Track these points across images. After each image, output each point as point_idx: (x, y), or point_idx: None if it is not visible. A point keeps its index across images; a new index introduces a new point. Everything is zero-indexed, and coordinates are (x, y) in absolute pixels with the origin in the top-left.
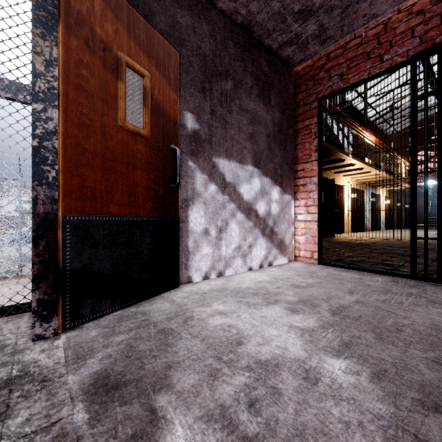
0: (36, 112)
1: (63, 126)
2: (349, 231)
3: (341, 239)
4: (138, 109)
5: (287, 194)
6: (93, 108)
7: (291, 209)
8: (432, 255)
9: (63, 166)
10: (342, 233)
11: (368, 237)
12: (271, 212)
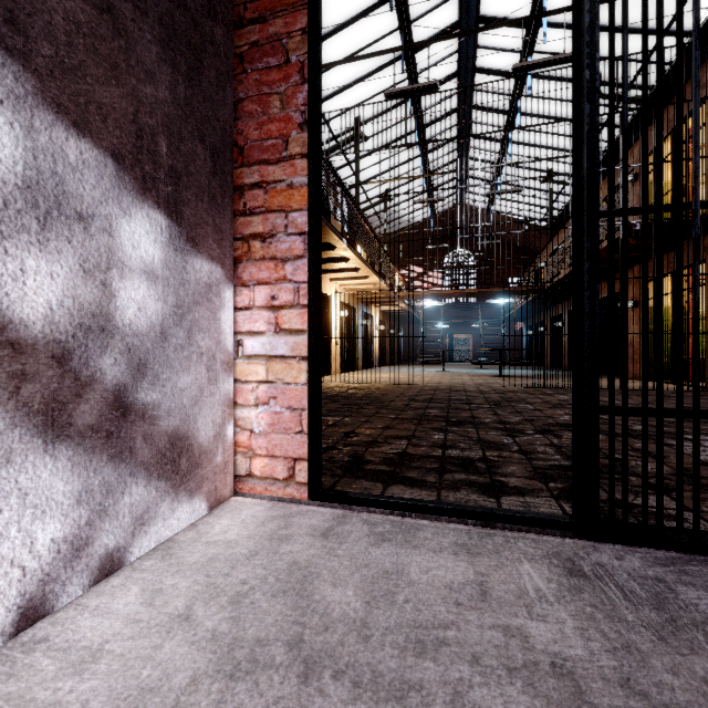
0: None
1: None
2: (337, 370)
3: (333, 389)
4: None
5: (205, 257)
6: None
7: (223, 316)
8: (489, 418)
9: None
10: (328, 374)
11: (368, 381)
12: (118, 317)
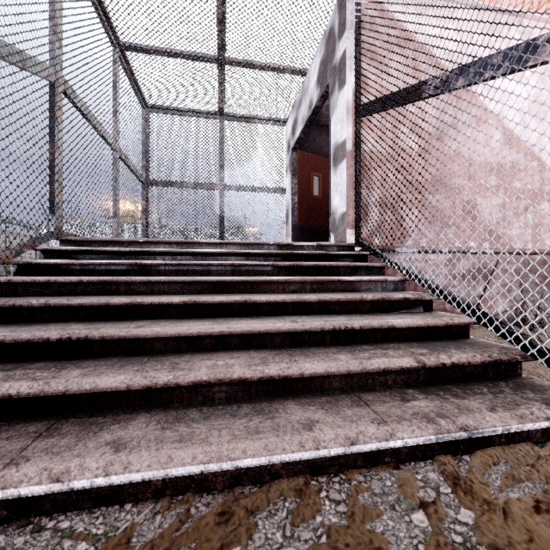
0: (292, 198)
1: (298, 200)
2: None
3: None
4: (317, 187)
5: None
6: (304, 193)
7: None
8: None
9: (298, 211)
10: None
11: None
12: None
